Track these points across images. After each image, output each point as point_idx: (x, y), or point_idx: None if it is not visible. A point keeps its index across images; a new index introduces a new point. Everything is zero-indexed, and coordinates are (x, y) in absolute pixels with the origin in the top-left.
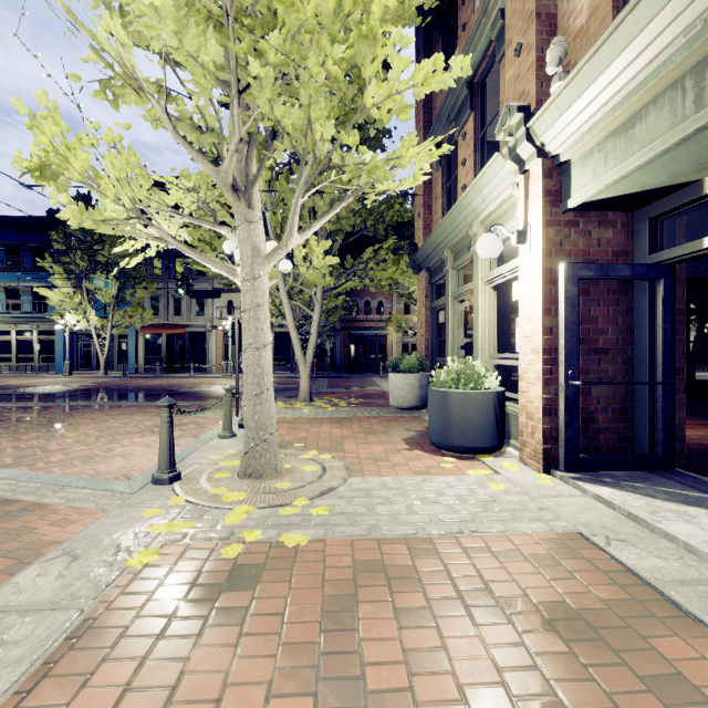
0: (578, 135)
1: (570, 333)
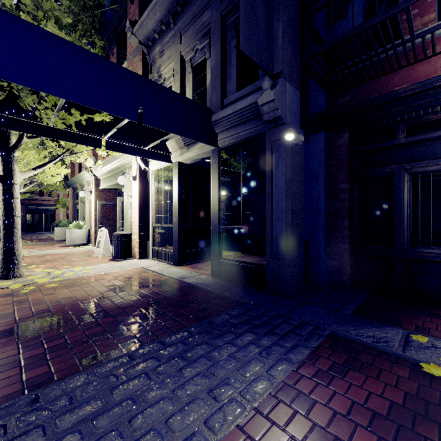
0: (100, 175)
1: (99, 215)
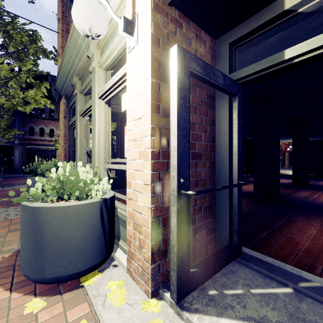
0: None
1: (182, 132)
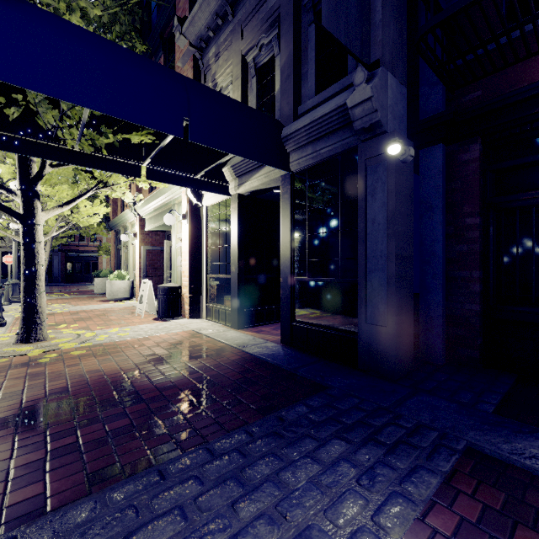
0: (145, 215)
1: (144, 264)
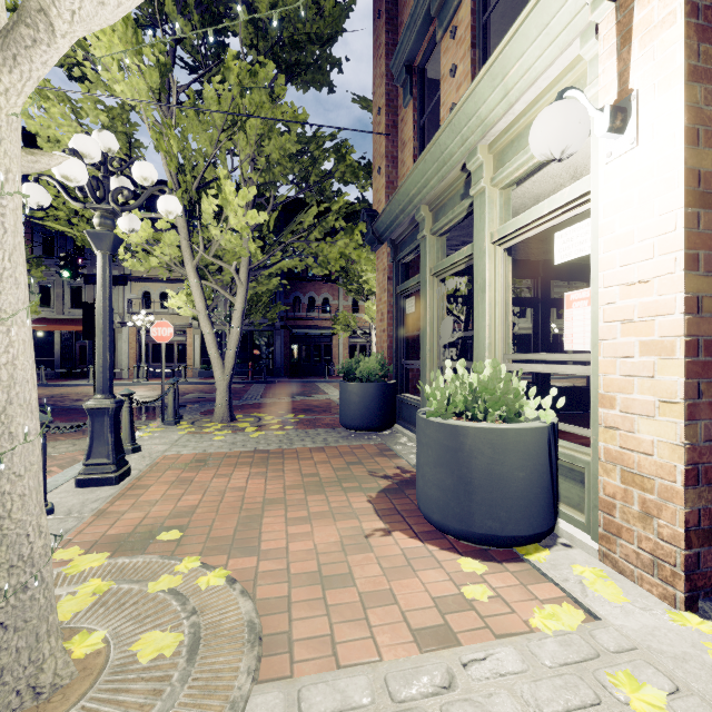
0: None
1: None
